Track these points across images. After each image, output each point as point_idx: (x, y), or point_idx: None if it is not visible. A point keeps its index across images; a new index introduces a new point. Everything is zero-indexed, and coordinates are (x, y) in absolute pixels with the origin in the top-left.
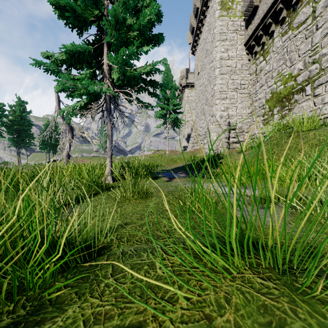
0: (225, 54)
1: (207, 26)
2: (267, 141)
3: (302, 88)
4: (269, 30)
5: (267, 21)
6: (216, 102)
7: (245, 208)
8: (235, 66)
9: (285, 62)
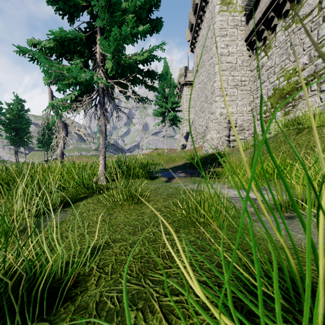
0: (225, 49)
1: (206, 22)
2: (272, 138)
3: (307, 84)
4: (271, 24)
5: (269, 15)
6: (216, 99)
7: (262, 217)
8: (235, 63)
9: (289, 57)
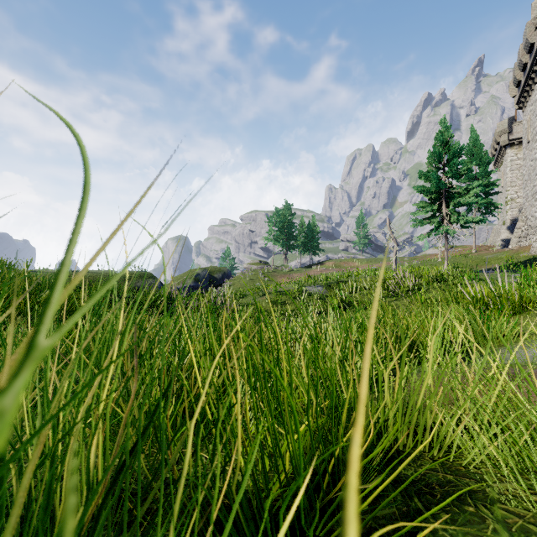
0: None
1: None
2: None
3: None
4: None
5: None
6: None
7: None
8: None
9: None
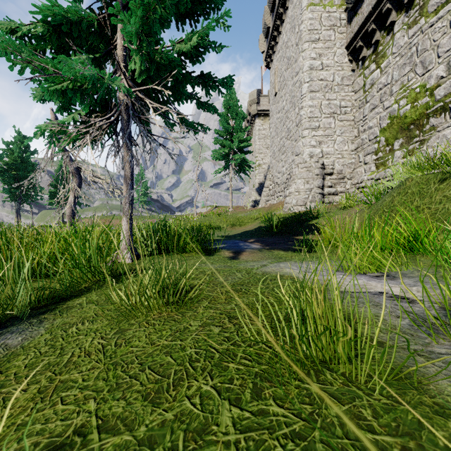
0: (317, 61)
1: (289, 23)
2: (397, 188)
3: (444, 107)
4: (386, 22)
5: (384, 7)
6: (303, 134)
7: (431, 343)
8: (332, 80)
9: (414, 68)
